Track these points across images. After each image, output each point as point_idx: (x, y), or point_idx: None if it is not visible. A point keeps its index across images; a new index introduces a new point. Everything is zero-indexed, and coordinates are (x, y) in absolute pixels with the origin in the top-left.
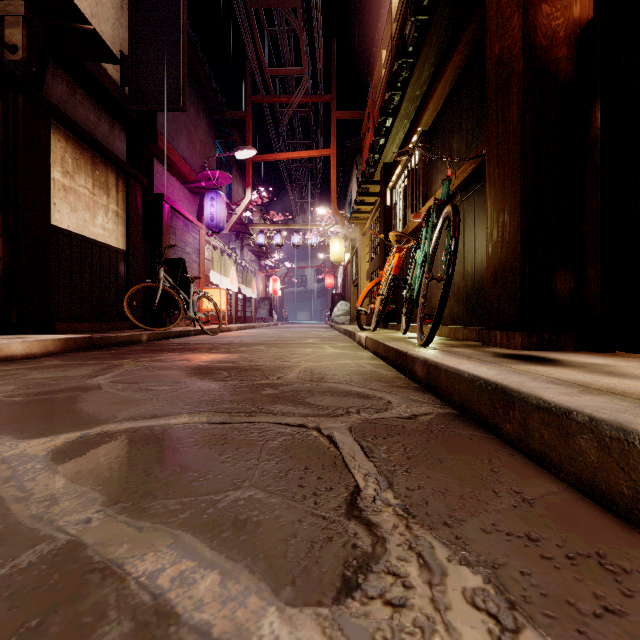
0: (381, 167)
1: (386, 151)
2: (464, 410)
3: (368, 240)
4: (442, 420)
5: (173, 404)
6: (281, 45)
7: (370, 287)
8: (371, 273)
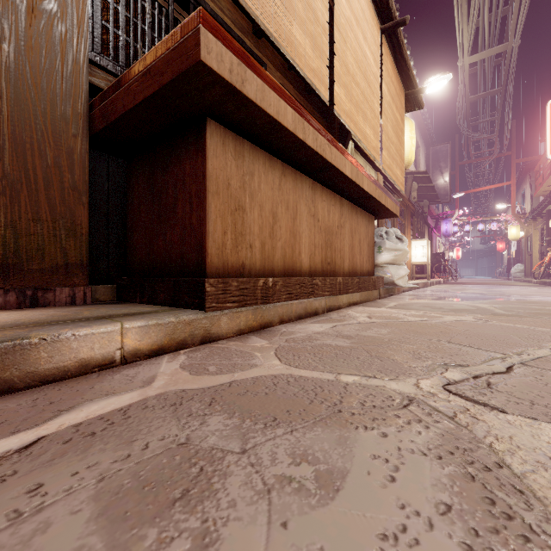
0: (546, 210)
1: (548, 207)
2: (550, 285)
3: (539, 233)
4: (547, 286)
5: (505, 285)
6: (481, 142)
7: (539, 264)
8: (541, 252)
